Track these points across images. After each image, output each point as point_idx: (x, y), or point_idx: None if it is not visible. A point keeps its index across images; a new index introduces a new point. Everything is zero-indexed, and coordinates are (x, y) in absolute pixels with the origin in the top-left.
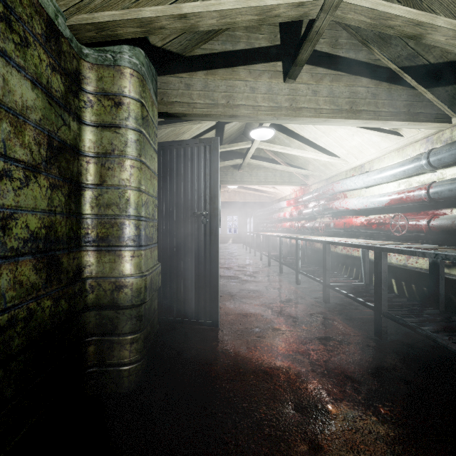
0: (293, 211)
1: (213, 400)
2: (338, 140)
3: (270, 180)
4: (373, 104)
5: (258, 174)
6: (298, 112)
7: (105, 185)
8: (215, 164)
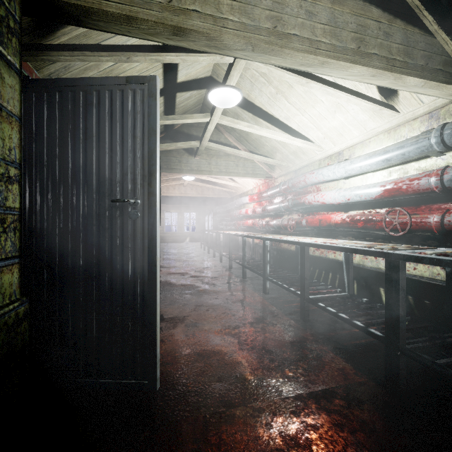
0: (257, 207)
1: None
2: (316, 119)
3: (232, 171)
4: (386, 47)
5: (218, 163)
6: (285, 40)
7: None
8: (151, 121)
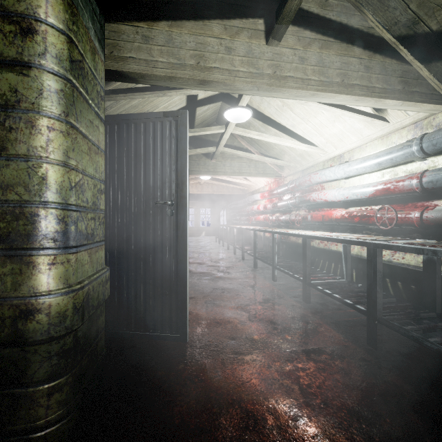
0: (268, 203)
1: None
2: (318, 127)
3: (244, 171)
4: (366, 78)
5: (232, 165)
6: (282, 81)
7: (4, 155)
8: (183, 144)
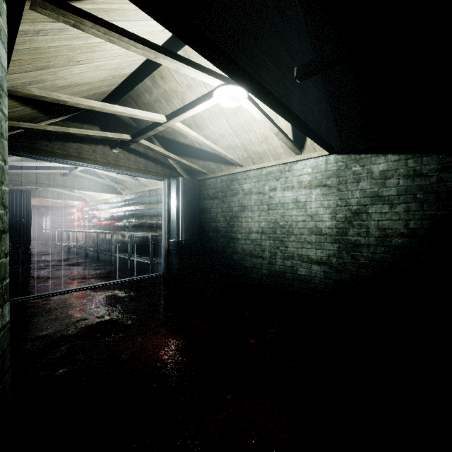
0: (80, 215)
1: (35, 271)
2: None
3: (62, 197)
4: (96, 187)
5: (53, 193)
6: (67, 187)
7: None
8: (29, 201)
